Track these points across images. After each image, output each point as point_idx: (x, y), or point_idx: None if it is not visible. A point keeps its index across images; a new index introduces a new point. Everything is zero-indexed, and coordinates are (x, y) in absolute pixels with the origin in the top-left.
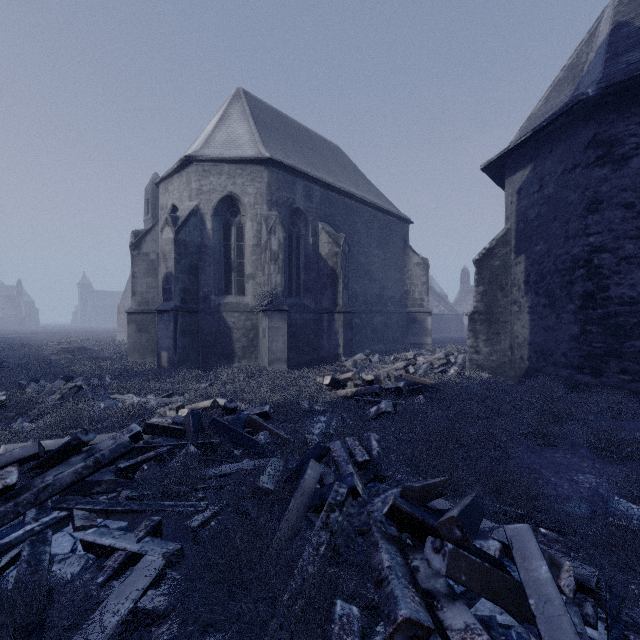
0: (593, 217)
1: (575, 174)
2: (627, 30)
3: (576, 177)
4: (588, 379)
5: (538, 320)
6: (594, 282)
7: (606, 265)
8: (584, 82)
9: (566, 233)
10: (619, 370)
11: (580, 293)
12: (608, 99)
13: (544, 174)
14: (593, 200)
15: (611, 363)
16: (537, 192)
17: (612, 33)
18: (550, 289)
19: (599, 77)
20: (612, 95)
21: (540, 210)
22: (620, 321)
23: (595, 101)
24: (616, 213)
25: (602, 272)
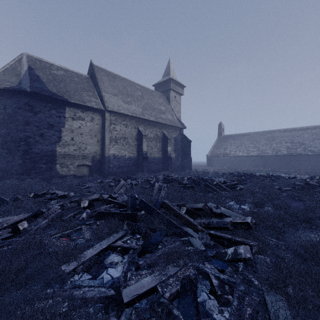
0: (28, 127)
1: (21, 111)
2: (34, 72)
3: (21, 112)
4: (26, 177)
5: (3, 158)
6: (28, 147)
7: (31, 142)
8: (23, 82)
9: (17, 129)
10: (35, 173)
11: (23, 150)
12: (32, 93)
13: (7, 104)
14: (28, 122)
15: (33, 171)
16: (3, 109)
17: (29, 69)
18: (10, 147)
19: (30, 85)
20: (33, 93)
21: (4, 117)
22: (35, 159)
23: (28, 92)
24: (34, 128)
25: (30, 144)
